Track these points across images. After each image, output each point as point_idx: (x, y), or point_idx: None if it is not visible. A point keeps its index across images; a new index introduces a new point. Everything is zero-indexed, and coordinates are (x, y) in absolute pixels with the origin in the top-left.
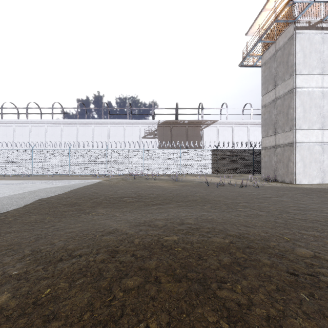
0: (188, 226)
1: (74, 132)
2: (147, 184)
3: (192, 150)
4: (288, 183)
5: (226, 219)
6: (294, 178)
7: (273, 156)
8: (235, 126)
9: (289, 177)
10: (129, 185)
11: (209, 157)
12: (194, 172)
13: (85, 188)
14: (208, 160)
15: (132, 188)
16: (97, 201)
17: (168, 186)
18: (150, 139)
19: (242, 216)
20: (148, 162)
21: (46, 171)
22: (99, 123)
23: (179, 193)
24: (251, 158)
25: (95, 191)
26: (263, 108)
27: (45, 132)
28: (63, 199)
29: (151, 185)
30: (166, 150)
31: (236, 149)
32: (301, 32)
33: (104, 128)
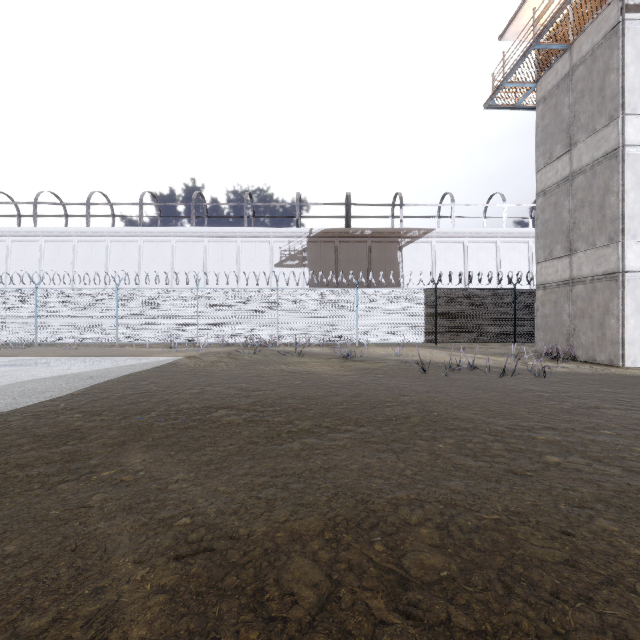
0: (437, 616)
1: (132, 255)
2: (282, 368)
3: (383, 290)
4: (605, 365)
5: (554, 526)
6: (621, 352)
7: (565, 303)
8: (470, 241)
9: (608, 350)
10: (240, 371)
11: (420, 305)
12: (387, 339)
13: (130, 381)
14: (418, 313)
15: (245, 380)
16: (139, 421)
17: (332, 372)
18: (293, 268)
19: (591, 501)
20: (288, 316)
21: (66, 337)
22: (185, 236)
23: (360, 394)
24: (510, 308)
25: (149, 389)
26: (539, 198)
27: (74, 254)
28: (49, 415)
29: (293, 369)
30: (327, 291)
31: (478, 289)
32: (637, 18)
33: (196, 246)
